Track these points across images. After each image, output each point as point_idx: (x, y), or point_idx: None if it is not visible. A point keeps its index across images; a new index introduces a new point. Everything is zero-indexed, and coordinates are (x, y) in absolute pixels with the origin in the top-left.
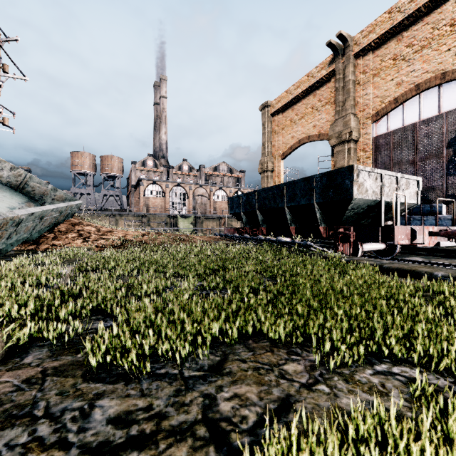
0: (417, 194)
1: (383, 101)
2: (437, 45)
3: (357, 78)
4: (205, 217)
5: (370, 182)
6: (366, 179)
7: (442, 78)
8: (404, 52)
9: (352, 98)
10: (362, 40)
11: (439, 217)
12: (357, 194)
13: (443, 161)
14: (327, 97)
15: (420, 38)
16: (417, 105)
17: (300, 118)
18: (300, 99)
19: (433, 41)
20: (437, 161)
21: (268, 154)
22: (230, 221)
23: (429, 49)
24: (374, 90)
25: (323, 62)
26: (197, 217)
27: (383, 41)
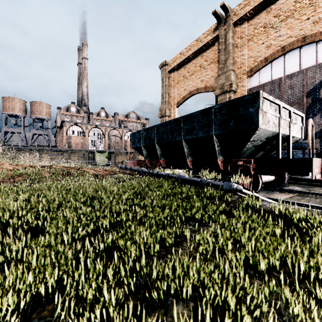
0: (302, 130)
1: (256, 60)
2: (299, 15)
3: (235, 42)
4: (118, 152)
5: (272, 113)
6: (268, 108)
7: (303, 41)
8: (272, 21)
9: (232, 58)
10: (239, 11)
11: (306, 152)
12: (261, 123)
13: (303, 107)
14: (212, 58)
15: (285, 9)
16: (283, 63)
17: (190, 75)
18: (191, 59)
19: (295, 12)
20: (299, 107)
21: (166, 102)
22: (137, 156)
23: (293, 18)
24: (248, 52)
25: (209, 29)
26: (111, 152)
27: (256, 12)
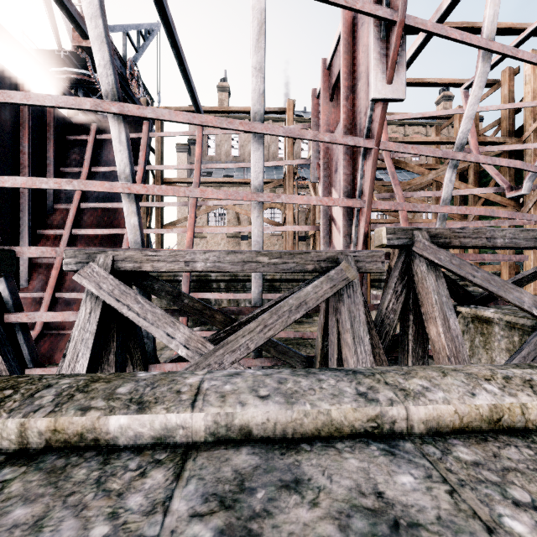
0: None
1: None
2: None
3: None
4: None
5: None
6: None
7: None
8: None
9: None
10: None
11: None
12: None
13: None
14: None
15: None
16: None
17: None
18: None
19: None
20: None
21: None
22: None
23: None
24: None
25: None
26: None
27: None
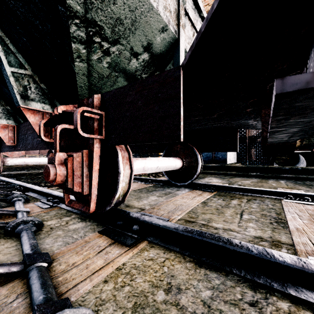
0: None
1: None
2: None
3: None
4: None
5: None
6: None
7: None
8: None
9: None
10: None
11: None
12: None
13: None
14: None
15: None
16: None
17: None
18: None
19: None
20: None
21: None
22: None
23: None
24: None
25: None
26: None
27: None
